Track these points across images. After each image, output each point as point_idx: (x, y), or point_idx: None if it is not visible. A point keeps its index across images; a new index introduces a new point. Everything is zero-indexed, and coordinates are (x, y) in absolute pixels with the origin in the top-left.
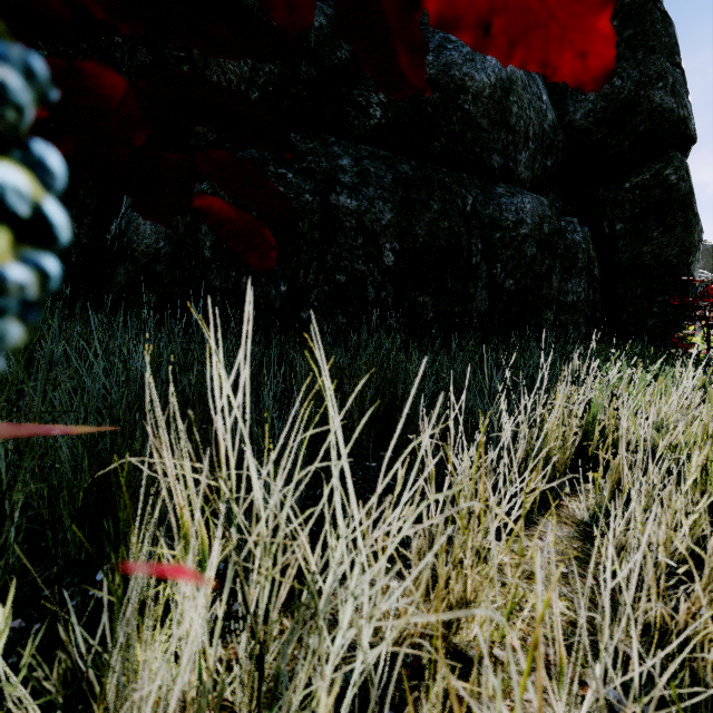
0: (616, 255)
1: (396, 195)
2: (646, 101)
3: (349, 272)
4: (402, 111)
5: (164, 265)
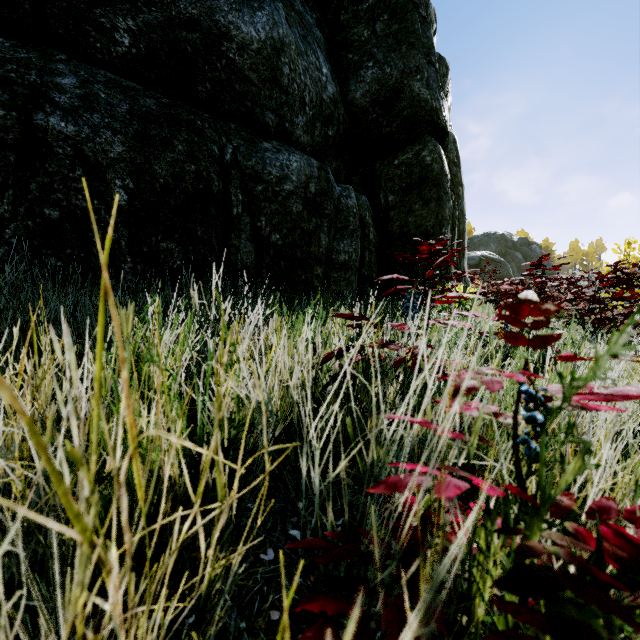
0: (390, 223)
1: (129, 127)
2: (408, 90)
3: (64, 207)
4: (157, 45)
5: None
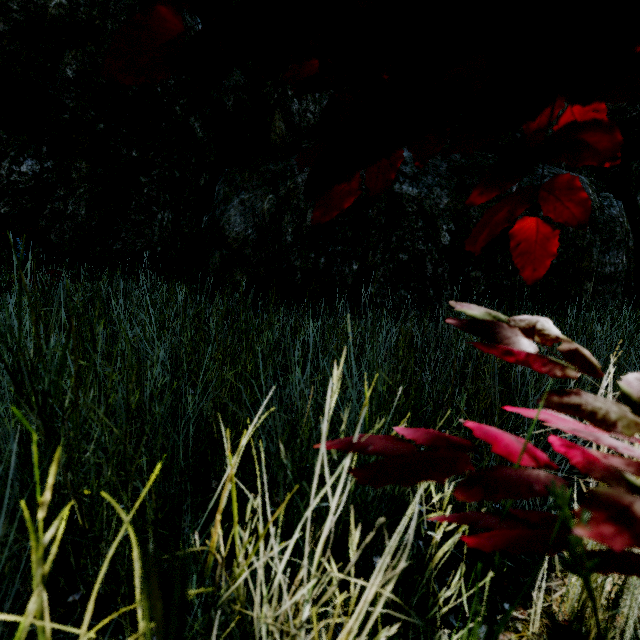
0: None
1: (451, 182)
2: None
3: (410, 251)
4: None
5: (251, 249)
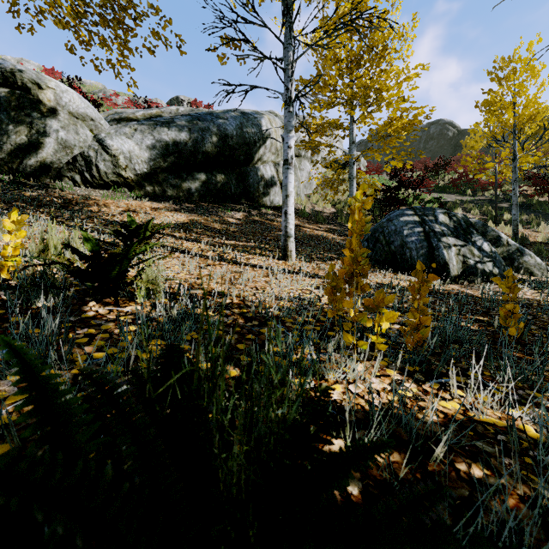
0: None
1: None
2: None
3: None
4: None
5: None
